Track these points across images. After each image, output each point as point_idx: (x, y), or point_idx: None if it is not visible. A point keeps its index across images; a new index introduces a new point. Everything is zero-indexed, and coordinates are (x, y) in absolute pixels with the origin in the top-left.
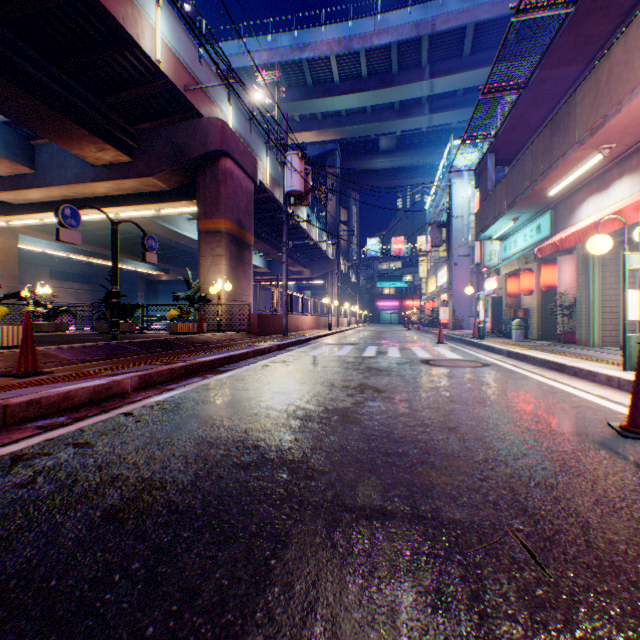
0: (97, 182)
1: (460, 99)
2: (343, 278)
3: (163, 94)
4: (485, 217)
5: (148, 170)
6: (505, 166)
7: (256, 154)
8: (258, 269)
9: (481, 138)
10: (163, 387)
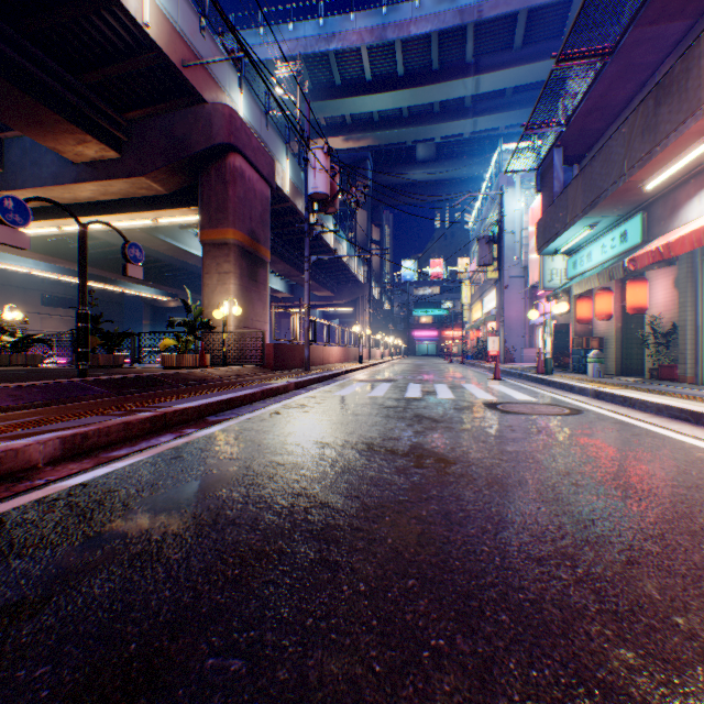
0: (78, 183)
1: (509, 100)
2: (375, 305)
3: (156, 72)
4: (552, 225)
5: (140, 168)
6: (574, 165)
7: (274, 155)
8: (279, 294)
9: (549, 126)
10: (104, 454)
